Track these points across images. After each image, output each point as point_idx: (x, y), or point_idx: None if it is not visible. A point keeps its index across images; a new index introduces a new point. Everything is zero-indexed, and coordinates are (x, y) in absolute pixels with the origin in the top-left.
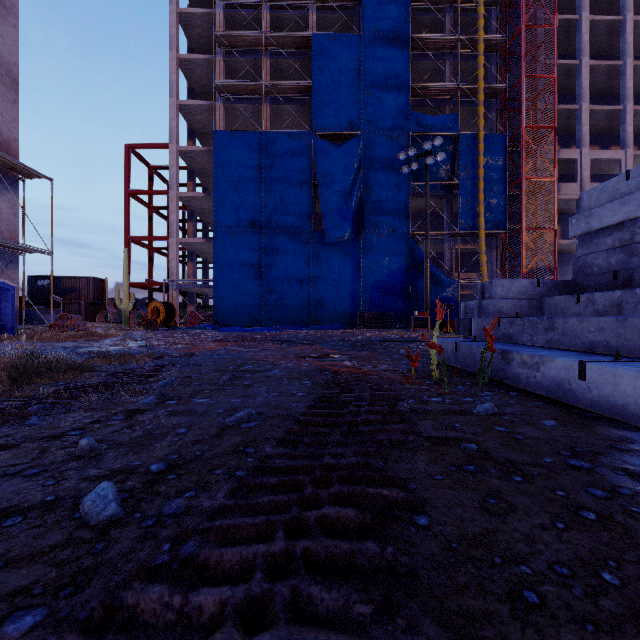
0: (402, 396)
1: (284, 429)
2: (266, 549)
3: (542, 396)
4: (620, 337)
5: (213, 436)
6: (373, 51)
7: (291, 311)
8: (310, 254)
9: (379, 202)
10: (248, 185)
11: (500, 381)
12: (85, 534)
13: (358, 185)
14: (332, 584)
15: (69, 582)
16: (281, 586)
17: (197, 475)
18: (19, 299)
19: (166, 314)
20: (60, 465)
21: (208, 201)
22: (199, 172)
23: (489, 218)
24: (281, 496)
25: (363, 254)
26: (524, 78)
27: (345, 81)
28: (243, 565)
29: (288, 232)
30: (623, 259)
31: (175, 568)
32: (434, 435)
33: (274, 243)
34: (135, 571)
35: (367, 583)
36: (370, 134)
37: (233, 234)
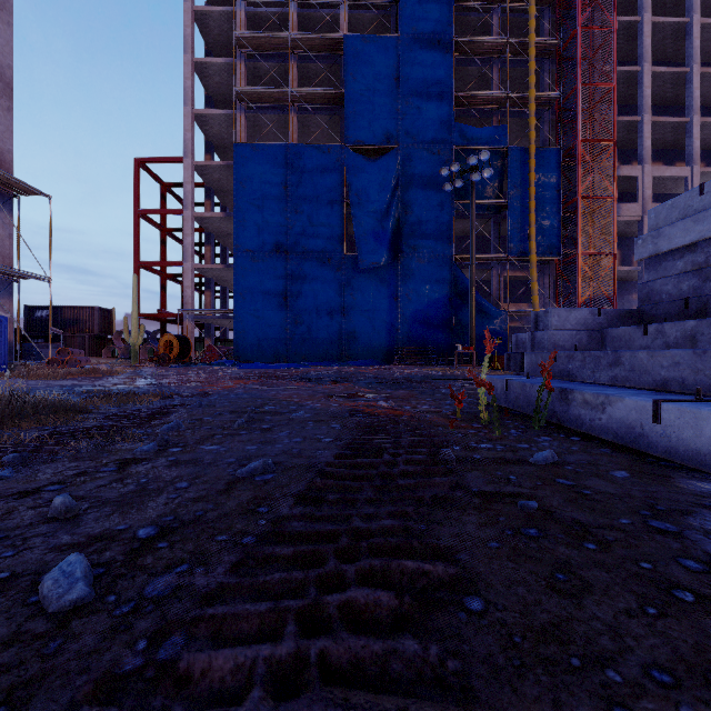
0: (446, 442)
1: (305, 483)
2: (270, 652)
3: (609, 442)
4: (698, 373)
5: (219, 492)
6: (412, 55)
7: (320, 345)
8: (342, 282)
9: (419, 224)
10: (272, 204)
11: (558, 424)
12: (38, 626)
13: (395, 205)
14: (356, 706)
15: (2, 700)
16: (286, 710)
17: (194, 543)
18: (14, 332)
19: (180, 349)
20: (26, 530)
21: (228, 222)
22: (218, 190)
23: (541, 242)
24: (295, 573)
25: (401, 282)
26: (580, 86)
27: (381, 88)
28: (238, 675)
29: (317, 257)
30: (696, 285)
31: (149, 677)
32: (486, 490)
33: (301, 269)
34: (89, 686)
35: (404, 702)
36: (409, 148)
37: (256, 259)
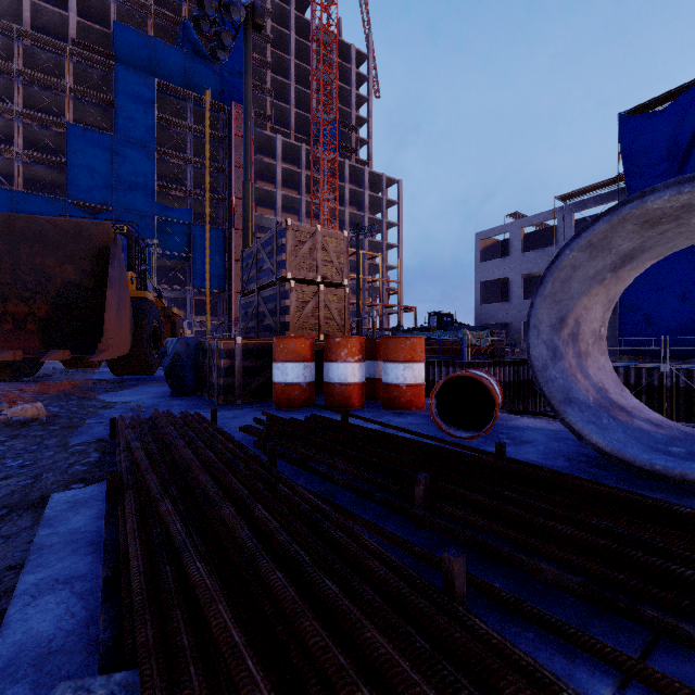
0: None
1: None
2: None
3: None
4: None
5: None
6: (125, 151)
7: None
8: None
9: None
10: None
11: None
12: None
13: None
14: None
15: None
16: None
17: None
18: None
19: None
20: None
21: None
22: None
23: (214, 282)
24: None
25: None
26: (234, 198)
27: (99, 167)
28: None
29: None
30: None
31: None
32: None
33: None
34: None
35: None
36: (122, 211)
37: None
